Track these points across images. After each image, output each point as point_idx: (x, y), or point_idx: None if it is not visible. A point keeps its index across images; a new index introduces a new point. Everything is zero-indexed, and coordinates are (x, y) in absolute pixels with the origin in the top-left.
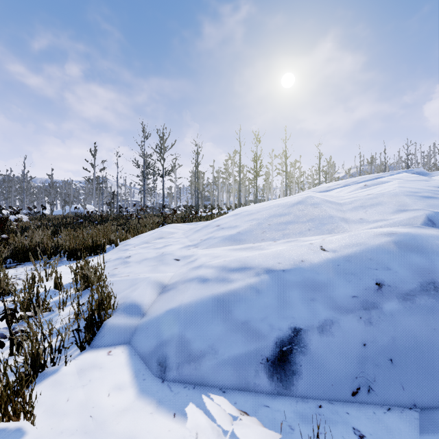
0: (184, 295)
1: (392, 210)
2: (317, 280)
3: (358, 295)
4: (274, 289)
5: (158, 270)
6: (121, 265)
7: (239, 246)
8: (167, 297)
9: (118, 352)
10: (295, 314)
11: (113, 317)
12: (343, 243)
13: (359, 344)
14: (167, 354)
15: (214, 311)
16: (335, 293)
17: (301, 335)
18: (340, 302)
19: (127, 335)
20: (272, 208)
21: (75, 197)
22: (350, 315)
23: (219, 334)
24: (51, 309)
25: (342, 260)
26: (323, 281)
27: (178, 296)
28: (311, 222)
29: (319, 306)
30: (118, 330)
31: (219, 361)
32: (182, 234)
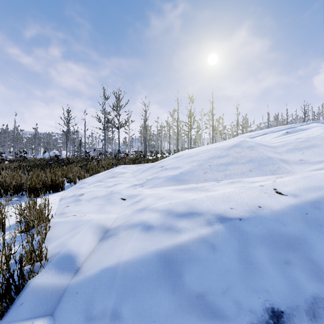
0: (124, 248)
1: None
2: (285, 233)
3: None
4: (233, 245)
5: (103, 210)
6: (72, 202)
7: (182, 186)
8: (106, 247)
9: None
10: (269, 285)
11: (40, 274)
12: (300, 185)
13: None
14: None
15: (159, 274)
16: (316, 254)
17: None
18: None
19: (52, 301)
20: (210, 151)
21: (54, 145)
22: None
23: (166, 314)
24: None
25: (310, 208)
26: (294, 235)
27: (118, 248)
28: (250, 163)
29: (299, 273)
30: (42, 294)
31: None
32: (131, 174)
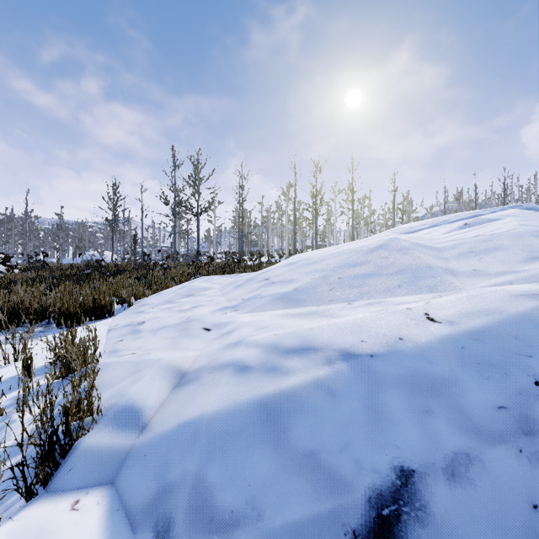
0: (209, 397)
1: (522, 258)
2: (430, 374)
3: (508, 404)
4: (359, 390)
5: (177, 346)
6: (129, 335)
7: (296, 310)
8: (183, 396)
9: (90, 503)
10: (400, 440)
11: (93, 432)
12: (461, 308)
13: (524, 505)
14: (172, 516)
15: (257, 428)
16: (466, 401)
17: (414, 485)
18: (478, 417)
19: (111, 466)
20: (342, 255)
21: (90, 242)
22: (500, 446)
23: (265, 476)
24: (3, 411)
25: (468, 340)
26: (441, 376)
27: (200, 397)
28: (400, 275)
29: (442, 424)
30: (97, 457)
31: (264, 536)
32: (219, 291)
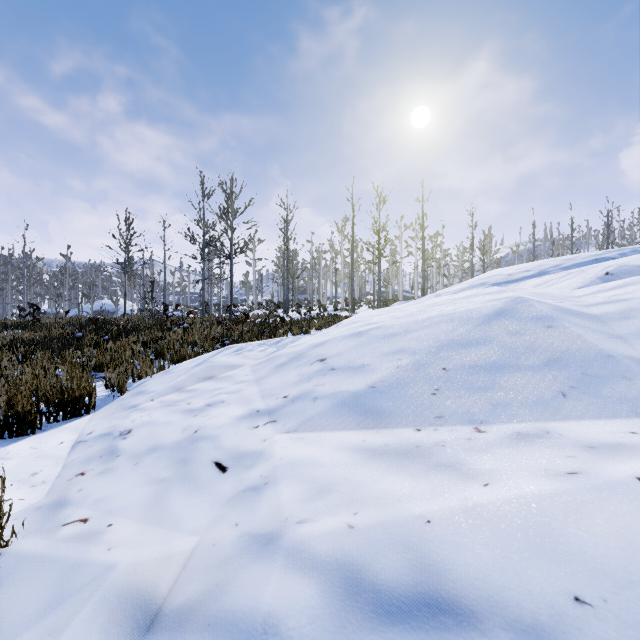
0: None
1: None
2: None
3: None
4: None
5: (163, 509)
6: (97, 461)
7: (379, 436)
8: None
9: None
10: None
11: None
12: None
13: None
14: None
15: None
16: None
17: None
18: None
19: None
20: (439, 325)
21: (104, 289)
22: None
23: None
24: None
25: None
26: None
27: None
28: (557, 370)
29: None
30: None
31: None
32: (251, 372)
